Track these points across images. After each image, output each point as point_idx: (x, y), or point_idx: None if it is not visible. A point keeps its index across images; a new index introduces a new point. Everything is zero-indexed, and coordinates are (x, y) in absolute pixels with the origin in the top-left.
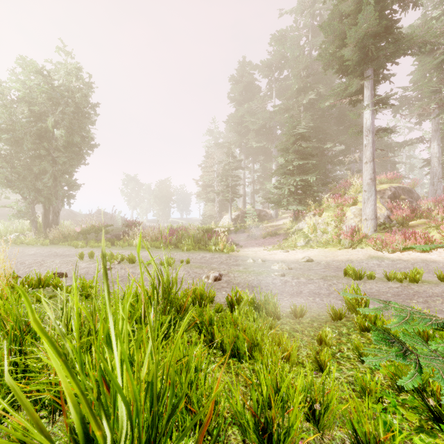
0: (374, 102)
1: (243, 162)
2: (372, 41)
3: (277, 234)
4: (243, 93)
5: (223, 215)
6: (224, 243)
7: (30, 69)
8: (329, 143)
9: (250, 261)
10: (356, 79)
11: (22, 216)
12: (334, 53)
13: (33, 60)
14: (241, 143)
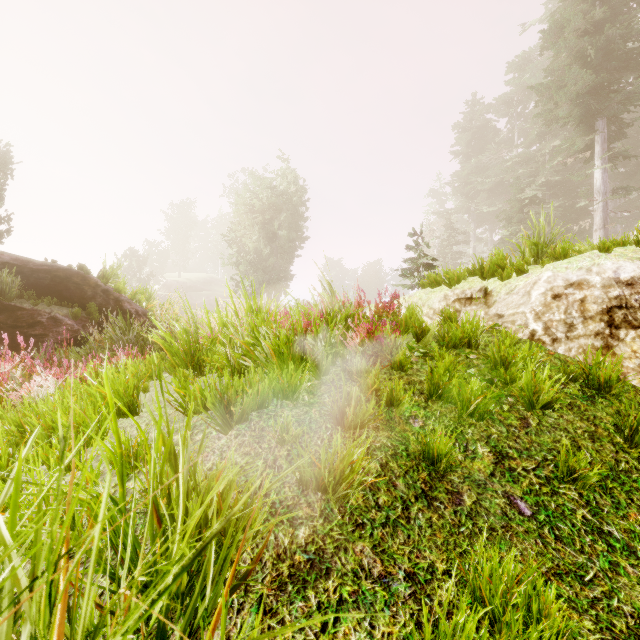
0: (609, 156)
1: (473, 233)
2: (588, 97)
3: None
4: (473, 141)
5: None
6: None
7: (263, 186)
8: (584, 200)
9: None
10: (577, 137)
11: None
12: (554, 109)
13: (266, 179)
14: (469, 208)
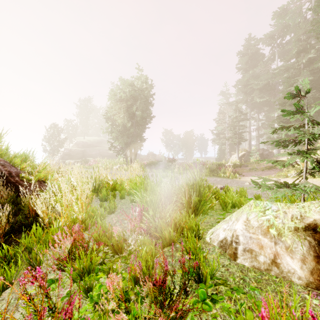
0: None
1: (249, 114)
2: None
3: (274, 168)
4: (249, 61)
5: (233, 154)
6: (229, 172)
7: (126, 84)
8: None
9: (247, 184)
10: None
11: (122, 156)
12: None
13: (128, 79)
14: (246, 100)
